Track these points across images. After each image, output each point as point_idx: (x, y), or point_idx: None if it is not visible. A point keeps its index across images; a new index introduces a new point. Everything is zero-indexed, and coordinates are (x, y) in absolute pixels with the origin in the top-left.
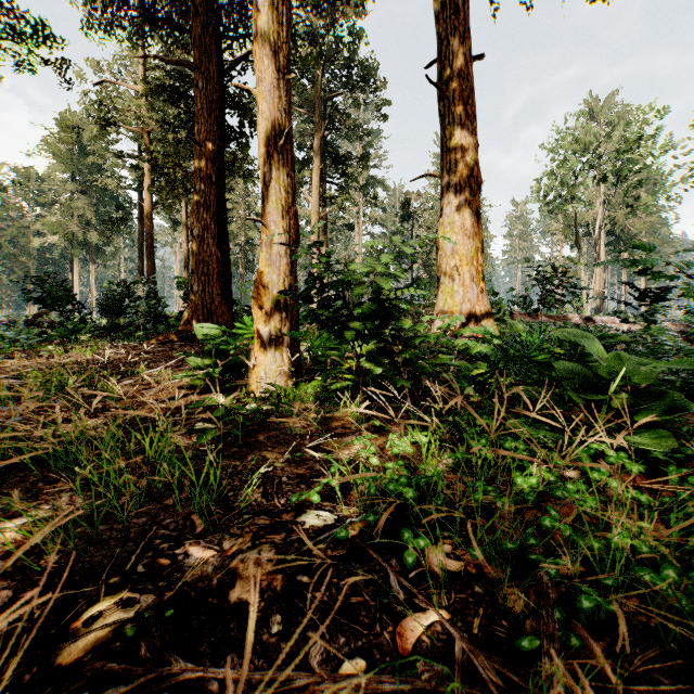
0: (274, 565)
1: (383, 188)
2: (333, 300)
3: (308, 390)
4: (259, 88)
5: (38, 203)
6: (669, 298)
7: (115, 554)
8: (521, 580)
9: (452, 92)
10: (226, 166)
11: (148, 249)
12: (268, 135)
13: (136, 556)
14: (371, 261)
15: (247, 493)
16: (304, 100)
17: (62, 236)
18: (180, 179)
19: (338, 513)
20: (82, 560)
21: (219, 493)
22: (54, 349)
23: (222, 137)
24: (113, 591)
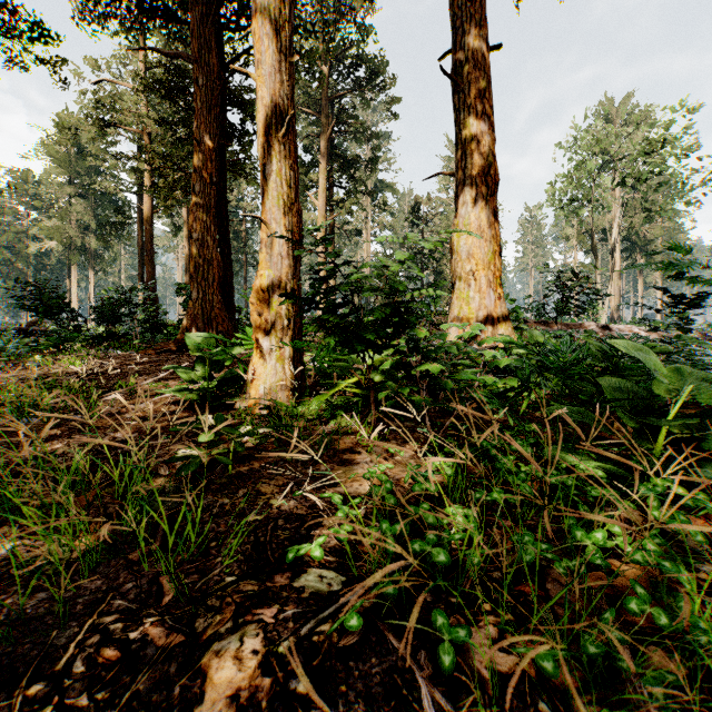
0: (260, 661)
1: (392, 192)
2: (340, 306)
3: (312, 407)
4: (258, 70)
5: (35, 207)
6: (706, 305)
7: (49, 641)
8: (601, 690)
9: (468, 85)
10: (228, 167)
11: (147, 255)
12: (268, 122)
13: (76, 645)
14: (384, 260)
15: (234, 544)
16: (310, 100)
17: (59, 242)
18: (180, 180)
19: (347, 573)
20: (3, 650)
21: (199, 543)
22: (42, 359)
23: (224, 135)
24: (32, 708)
